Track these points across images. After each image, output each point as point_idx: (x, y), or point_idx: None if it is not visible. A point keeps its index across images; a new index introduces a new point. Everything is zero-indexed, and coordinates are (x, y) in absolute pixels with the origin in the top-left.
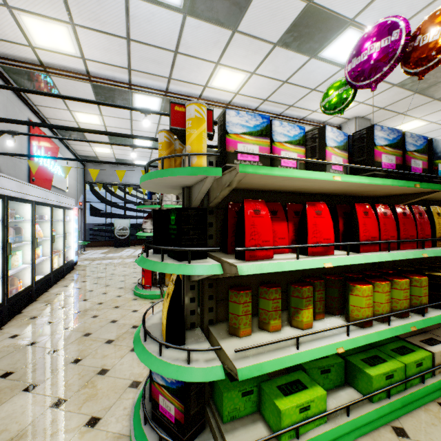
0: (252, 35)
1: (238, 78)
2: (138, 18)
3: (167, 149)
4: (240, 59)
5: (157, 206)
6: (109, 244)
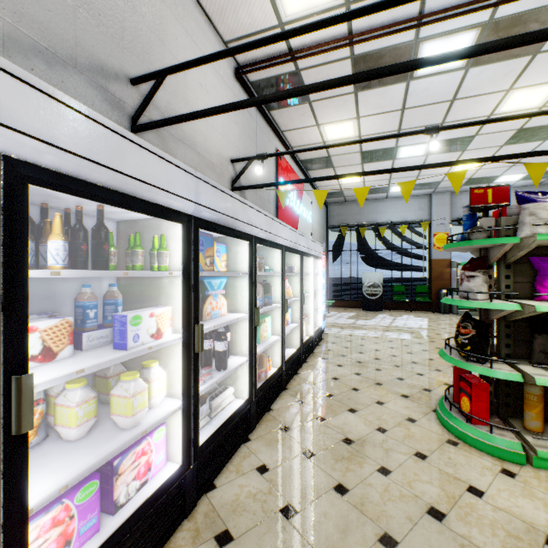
0: None
1: None
2: None
3: None
4: None
5: (510, 239)
6: (354, 305)
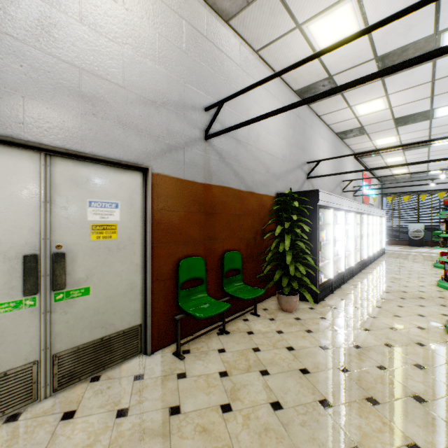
0: None
1: None
2: (437, 122)
3: None
4: None
5: None
6: (402, 243)
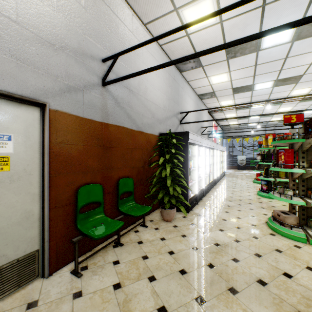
0: (307, 81)
1: (306, 89)
2: (255, 93)
3: (264, 141)
4: (304, 86)
5: (262, 150)
6: (234, 168)
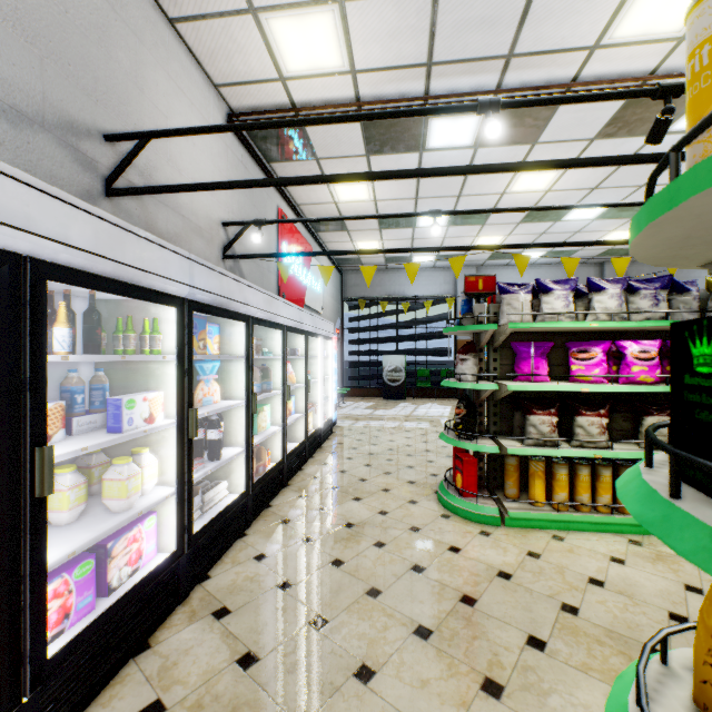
0: None
1: None
2: None
3: None
4: None
5: (491, 326)
6: (374, 393)
